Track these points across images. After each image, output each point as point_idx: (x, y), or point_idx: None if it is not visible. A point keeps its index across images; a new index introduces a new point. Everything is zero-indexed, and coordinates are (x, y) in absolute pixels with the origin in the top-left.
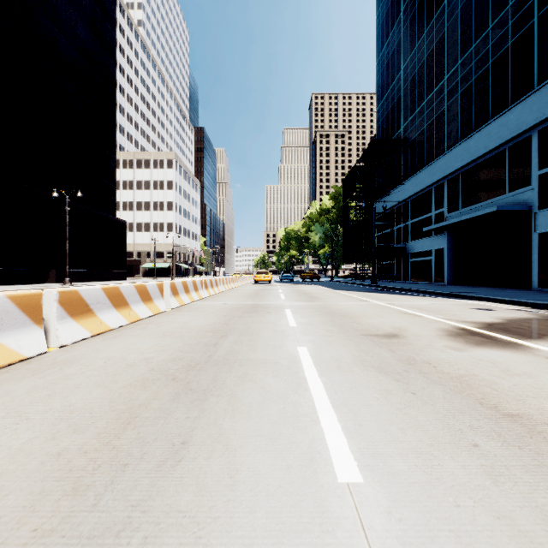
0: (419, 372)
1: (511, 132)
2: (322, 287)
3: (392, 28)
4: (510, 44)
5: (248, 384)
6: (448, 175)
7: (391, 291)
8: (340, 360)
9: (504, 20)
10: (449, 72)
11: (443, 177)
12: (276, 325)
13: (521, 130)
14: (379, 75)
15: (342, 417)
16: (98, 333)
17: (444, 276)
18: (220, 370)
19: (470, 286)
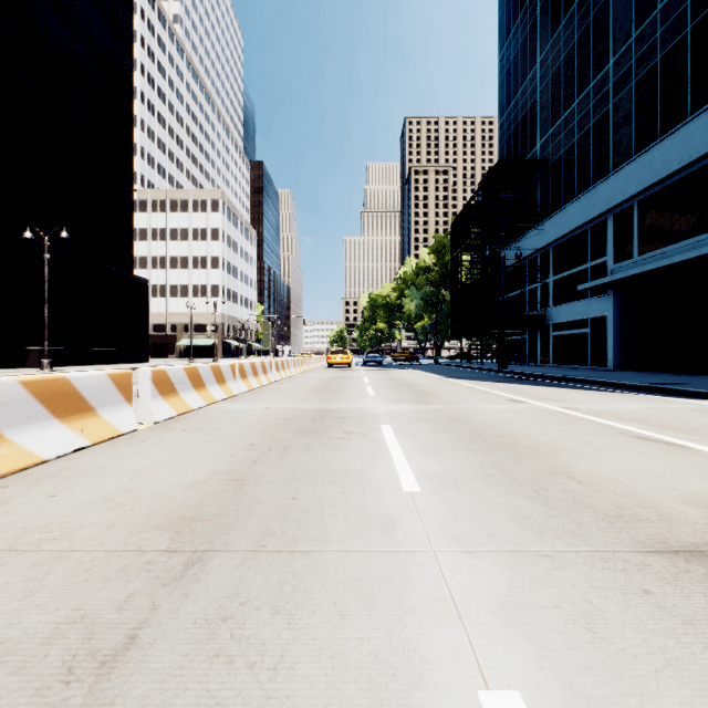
0: None
1: None
2: (427, 373)
3: (523, 6)
4: None
5: None
6: (615, 206)
7: (540, 381)
8: None
9: None
10: (617, 53)
11: (607, 210)
12: (365, 489)
13: None
14: (503, 75)
15: None
16: None
17: (608, 358)
18: None
19: (652, 372)
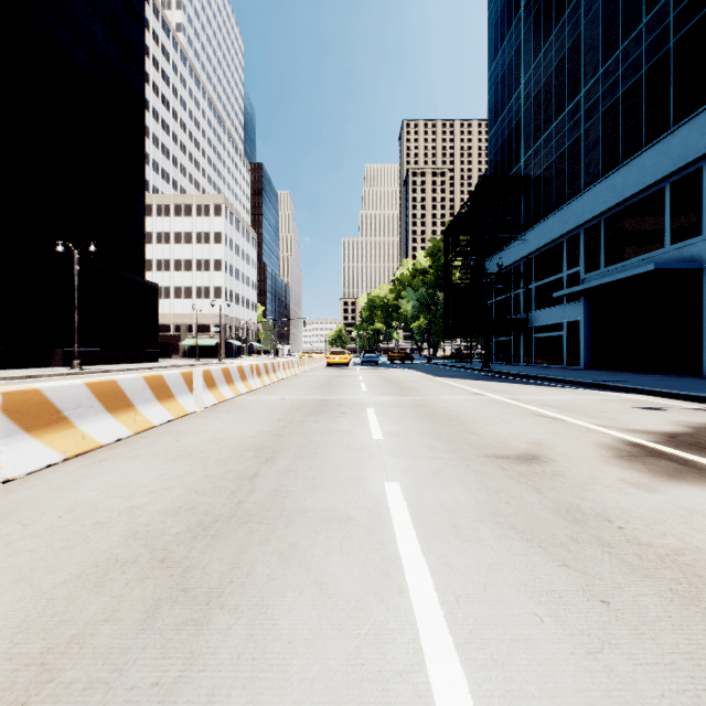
0: (597, 541)
1: (674, 163)
2: (417, 372)
3: (509, 30)
4: (672, 43)
5: (295, 573)
6: (585, 222)
7: (511, 379)
8: (456, 511)
9: (664, 11)
10: (587, 85)
11: (579, 225)
12: (352, 438)
13: (689, 160)
14: (492, 92)
15: (480, 683)
16: (76, 454)
17: (580, 358)
18: (250, 536)
19: (616, 371)
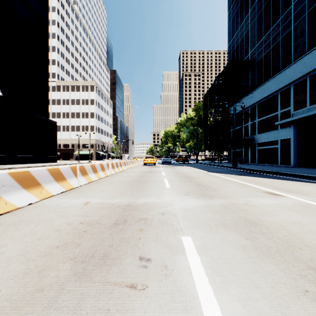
0: None
1: None
2: (196, 168)
3: None
4: None
5: None
6: (295, 80)
7: (263, 174)
8: None
9: None
10: None
11: (290, 83)
12: None
13: None
14: (230, 21)
15: None
16: None
17: (291, 160)
18: None
19: None
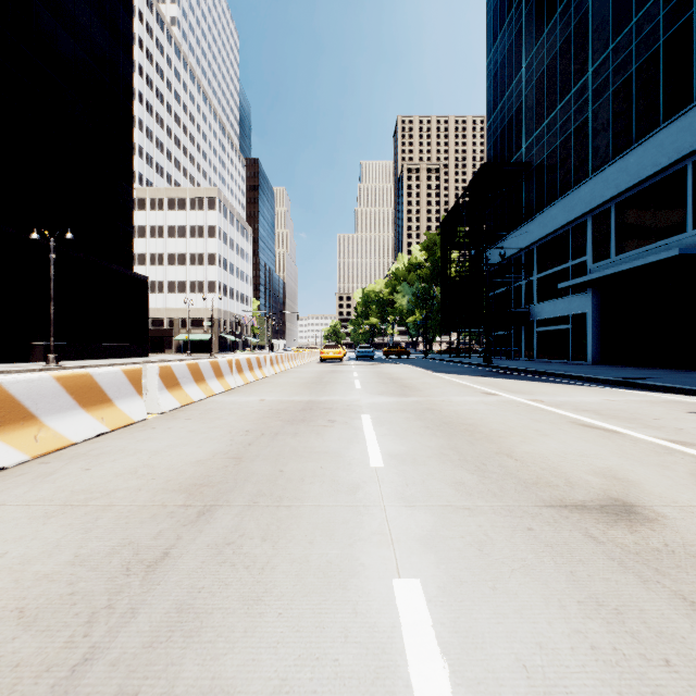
0: None
1: None
2: (415, 367)
3: (509, 13)
4: (695, 9)
5: None
6: (594, 208)
7: (519, 375)
8: None
9: None
10: (596, 62)
11: (587, 212)
12: (340, 465)
13: None
14: (490, 79)
15: None
16: None
17: (588, 353)
18: None
19: (628, 367)
